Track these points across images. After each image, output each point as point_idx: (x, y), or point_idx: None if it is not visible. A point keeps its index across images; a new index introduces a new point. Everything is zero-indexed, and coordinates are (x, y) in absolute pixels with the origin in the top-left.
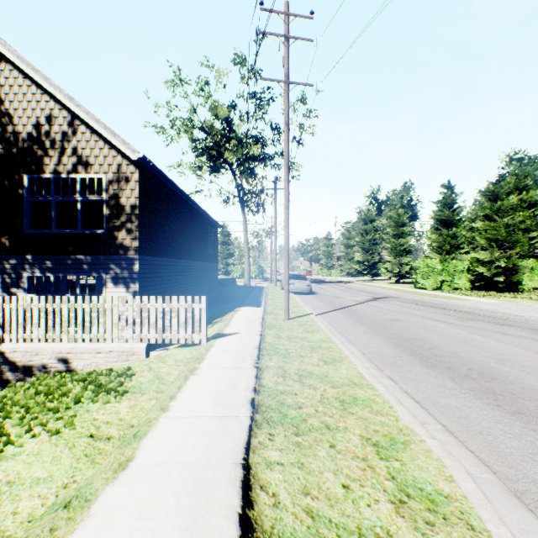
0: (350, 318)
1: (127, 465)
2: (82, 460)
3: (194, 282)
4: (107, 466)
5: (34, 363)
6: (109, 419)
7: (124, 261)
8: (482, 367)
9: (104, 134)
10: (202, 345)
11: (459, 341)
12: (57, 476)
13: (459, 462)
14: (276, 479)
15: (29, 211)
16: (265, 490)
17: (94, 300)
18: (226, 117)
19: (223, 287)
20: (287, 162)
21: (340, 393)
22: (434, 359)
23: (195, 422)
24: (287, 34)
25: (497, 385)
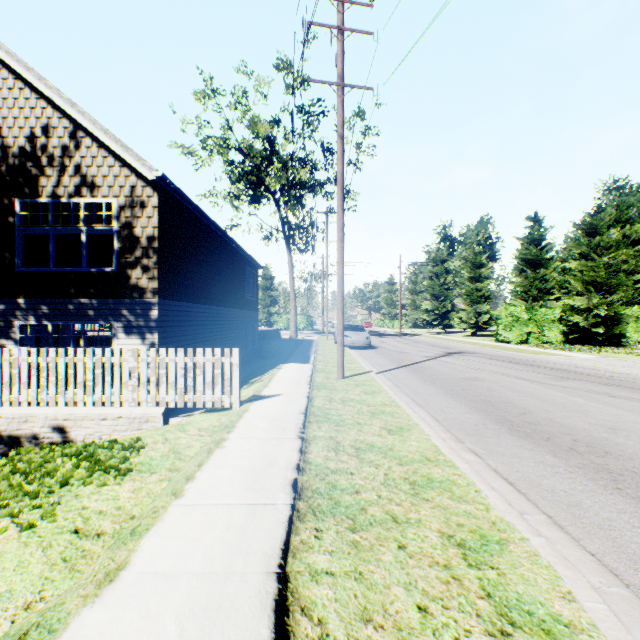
0: (418, 376)
1: (116, 575)
2: (58, 566)
3: (228, 334)
4: (88, 578)
5: (23, 432)
6: (103, 507)
7: (139, 305)
8: (590, 438)
9: (114, 148)
10: (233, 410)
11: (557, 405)
12: (19, 591)
13: (579, 571)
14: (323, 597)
15: (21, 244)
16: (307, 615)
17: (98, 353)
18: (268, 135)
19: (264, 340)
20: (342, 184)
21: (409, 473)
22: (527, 427)
23: (216, 512)
24: (341, 26)
25: (612, 461)
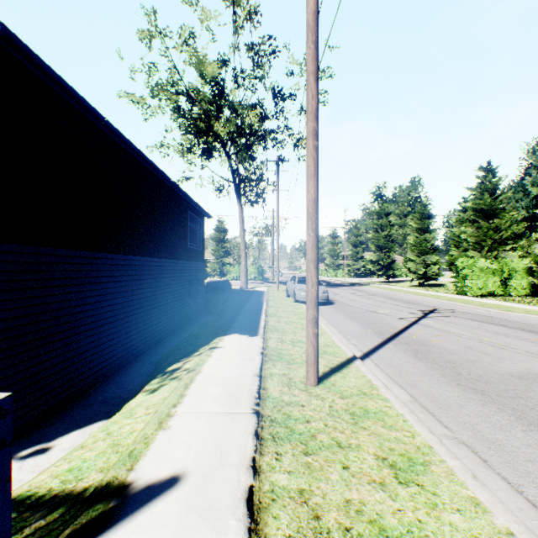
0: (436, 370)
1: None
2: None
3: (159, 290)
4: None
5: None
6: None
7: None
8: None
9: None
10: None
11: None
12: None
13: None
14: None
15: None
16: None
17: None
18: (216, 76)
19: (213, 291)
20: (315, 33)
21: None
22: None
23: None
24: None
25: None
